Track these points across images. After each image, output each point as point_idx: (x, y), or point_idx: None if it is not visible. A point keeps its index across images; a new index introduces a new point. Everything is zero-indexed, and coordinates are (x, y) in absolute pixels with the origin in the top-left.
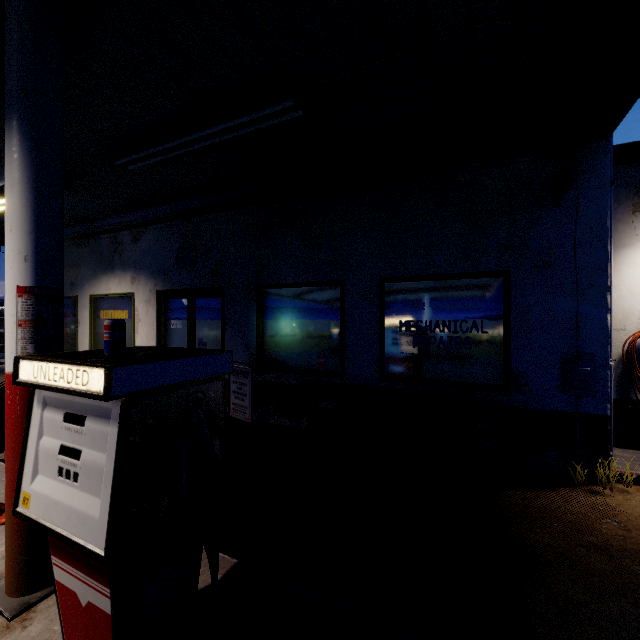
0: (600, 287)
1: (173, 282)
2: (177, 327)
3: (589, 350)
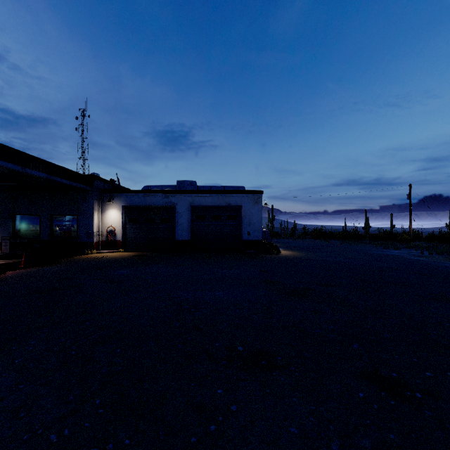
0: (93, 218)
1: None
2: None
3: (91, 230)
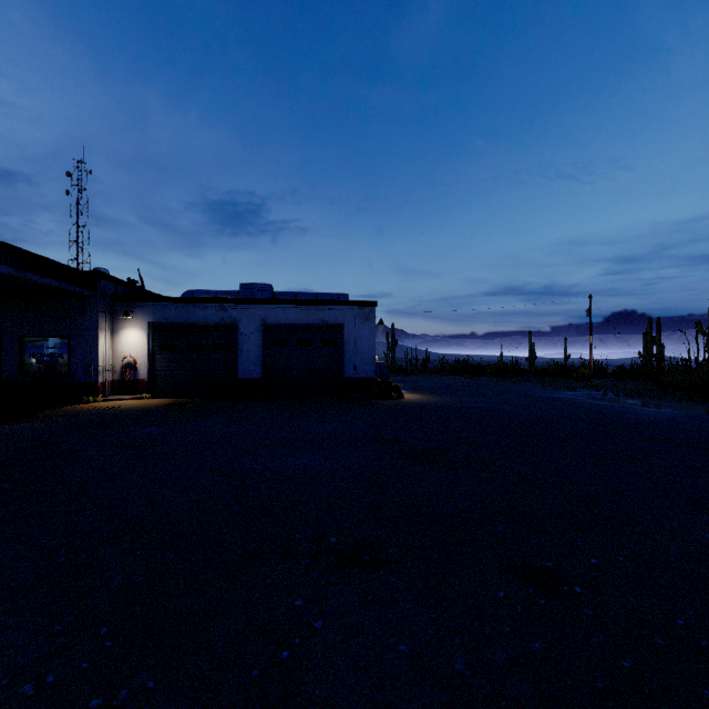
0: (97, 343)
1: None
2: None
3: (94, 362)
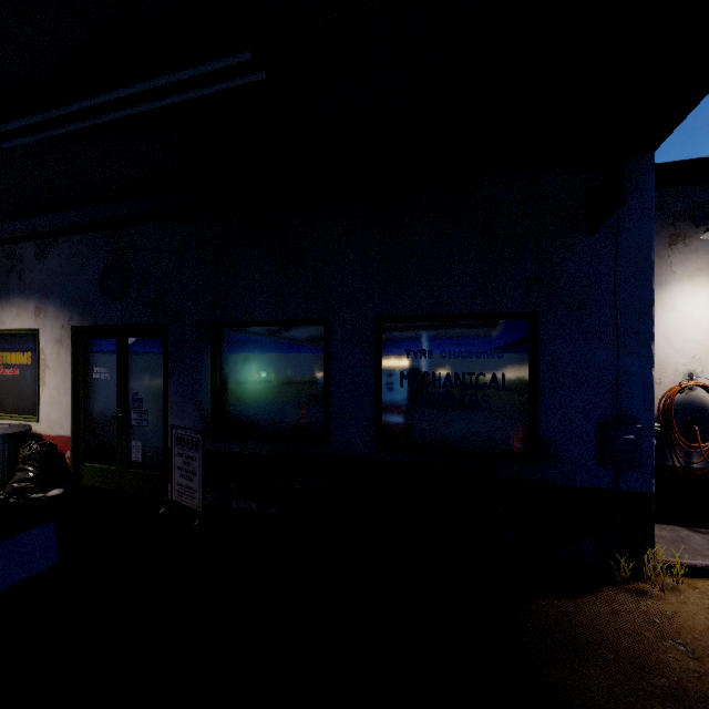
0: (644, 335)
1: (95, 315)
2: (102, 377)
3: (631, 412)
